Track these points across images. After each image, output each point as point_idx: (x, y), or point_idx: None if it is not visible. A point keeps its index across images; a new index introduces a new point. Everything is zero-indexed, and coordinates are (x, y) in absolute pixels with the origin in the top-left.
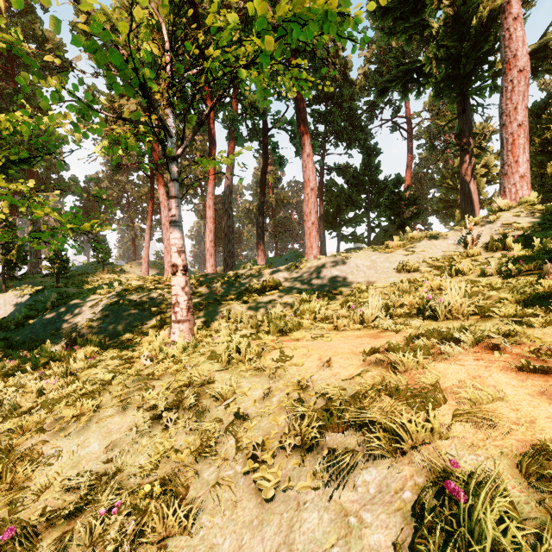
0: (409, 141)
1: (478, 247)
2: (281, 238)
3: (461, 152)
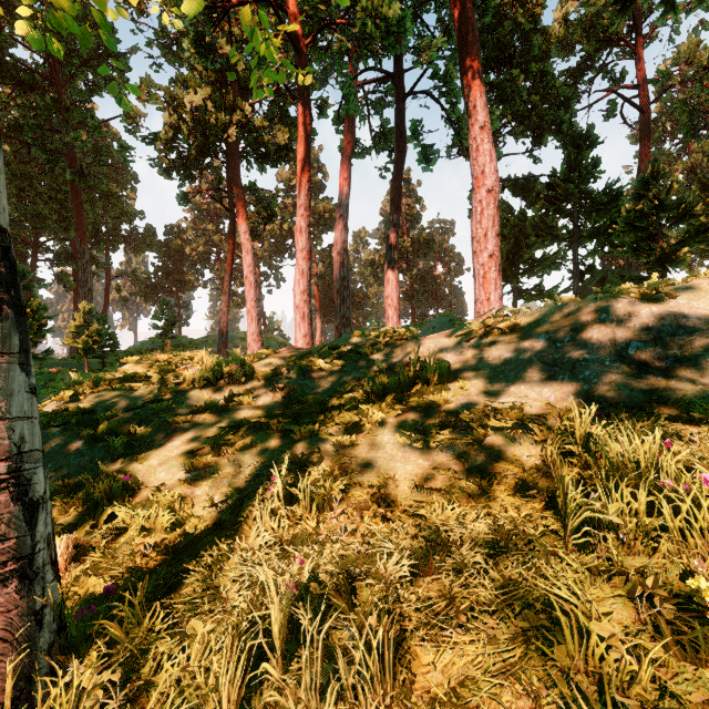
0: (643, 125)
1: None
2: (420, 300)
3: None
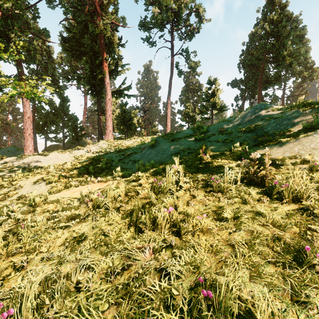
0: (85, 97)
1: (91, 153)
2: None
3: (98, 115)
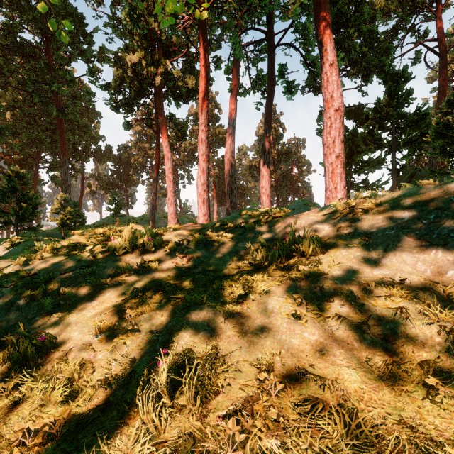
0: (442, 66)
1: None
2: (282, 191)
3: None
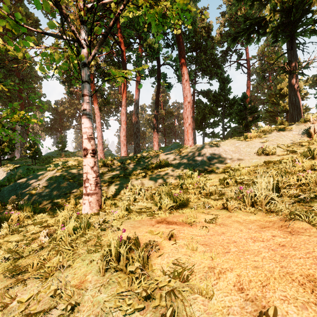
0: (248, 74)
1: None
2: (168, 136)
3: (290, 75)
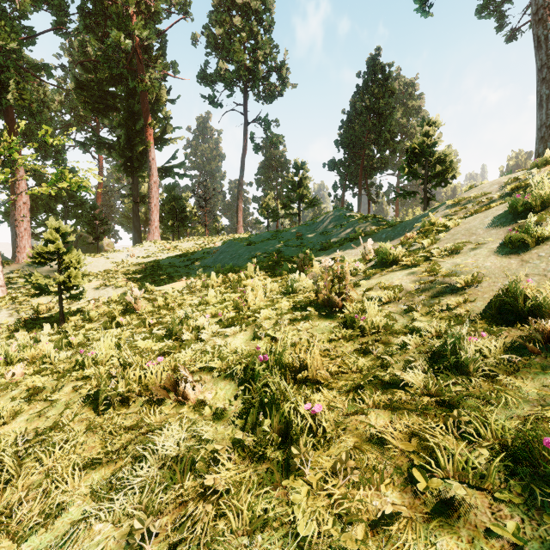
0: (100, 168)
1: (135, 258)
2: None
3: (133, 203)
